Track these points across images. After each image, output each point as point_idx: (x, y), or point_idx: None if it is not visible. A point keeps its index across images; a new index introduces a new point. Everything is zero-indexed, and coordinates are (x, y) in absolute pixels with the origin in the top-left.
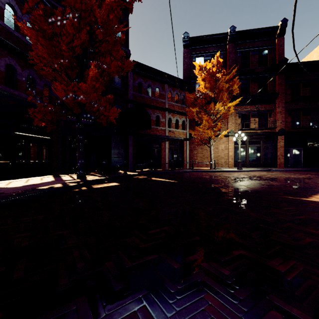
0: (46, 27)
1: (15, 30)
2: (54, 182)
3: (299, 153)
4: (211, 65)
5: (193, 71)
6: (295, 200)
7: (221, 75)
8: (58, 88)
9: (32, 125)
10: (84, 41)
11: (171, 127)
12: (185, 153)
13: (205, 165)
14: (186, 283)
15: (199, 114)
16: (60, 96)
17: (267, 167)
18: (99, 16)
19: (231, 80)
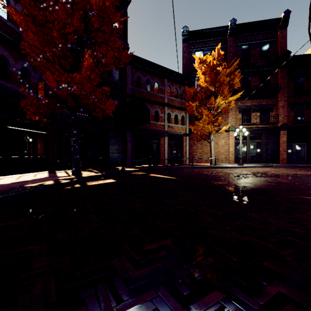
0: (37, 12)
1: (8, 20)
2: (46, 178)
3: (302, 148)
4: (212, 58)
5: (192, 65)
6: None
7: (221, 68)
8: (49, 78)
9: (26, 120)
10: (78, 29)
11: (170, 122)
12: (184, 149)
13: (205, 161)
14: None
15: (198, 109)
16: (51, 86)
17: (269, 163)
18: (94, 2)
19: (231, 74)
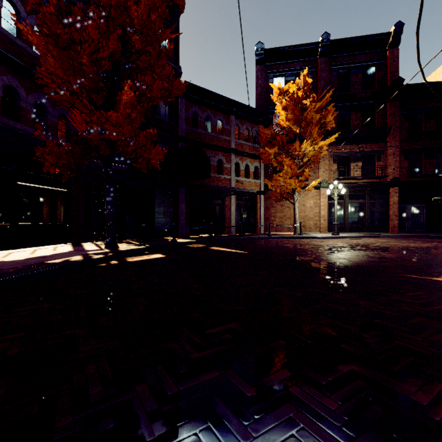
0: (60, 30)
1: (17, 37)
2: (71, 253)
3: (420, 212)
4: (296, 88)
5: (269, 96)
6: (422, 280)
7: (309, 102)
8: (77, 118)
9: (42, 173)
10: (115, 52)
11: (239, 175)
12: (258, 212)
13: (287, 228)
14: (267, 426)
15: (278, 157)
16: (79, 130)
17: (374, 231)
18: (136, 16)
19: (323, 109)
